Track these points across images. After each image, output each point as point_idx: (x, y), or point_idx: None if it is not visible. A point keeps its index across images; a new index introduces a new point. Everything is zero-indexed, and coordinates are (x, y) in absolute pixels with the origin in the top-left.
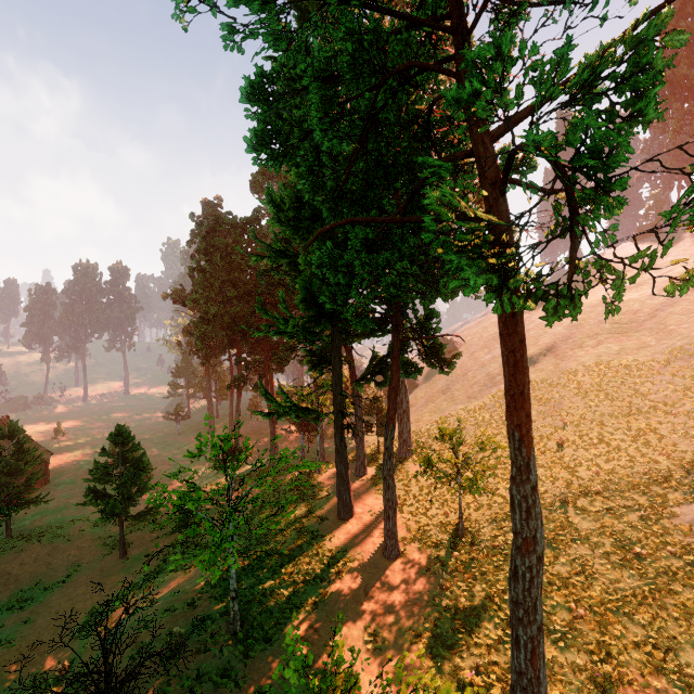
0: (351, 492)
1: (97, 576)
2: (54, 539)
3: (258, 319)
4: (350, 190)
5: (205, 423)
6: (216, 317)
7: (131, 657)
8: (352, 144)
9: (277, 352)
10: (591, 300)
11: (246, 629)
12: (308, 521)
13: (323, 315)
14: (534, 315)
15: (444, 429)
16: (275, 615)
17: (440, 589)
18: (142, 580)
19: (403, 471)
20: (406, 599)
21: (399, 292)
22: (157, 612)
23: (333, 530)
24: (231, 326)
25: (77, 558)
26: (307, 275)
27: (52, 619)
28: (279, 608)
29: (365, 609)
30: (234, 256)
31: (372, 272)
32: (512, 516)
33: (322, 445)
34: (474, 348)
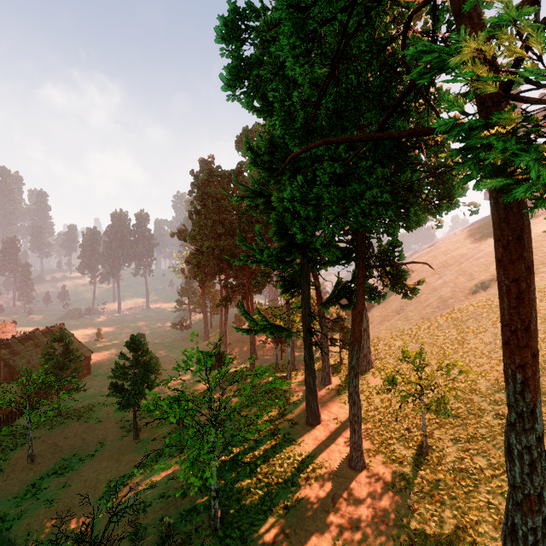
0: (319, 401)
1: (116, 453)
2: (89, 419)
3: (241, 251)
4: (320, 124)
5: (191, 340)
6: (208, 249)
7: (130, 538)
8: (324, 69)
9: (255, 278)
10: (542, 230)
11: (225, 526)
12: (281, 423)
13: (294, 245)
14: (482, 244)
15: (407, 351)
16: (251, 515)
17: (408, 509)
18: (148, 461)
19: (364, 382)
20: (373, 514)
21: (368, 221)
22: (154, 496)
23: (302, 435)
24: (220, 257)
25: (103, 437)
26: (279, 210)
27: (82, 486)
28: (254, 508)
29: (334, 521)
30: (222, 201)
31: (339, 204)
32: (508, 467)
33: (293, 354)
34: (425, 274)
